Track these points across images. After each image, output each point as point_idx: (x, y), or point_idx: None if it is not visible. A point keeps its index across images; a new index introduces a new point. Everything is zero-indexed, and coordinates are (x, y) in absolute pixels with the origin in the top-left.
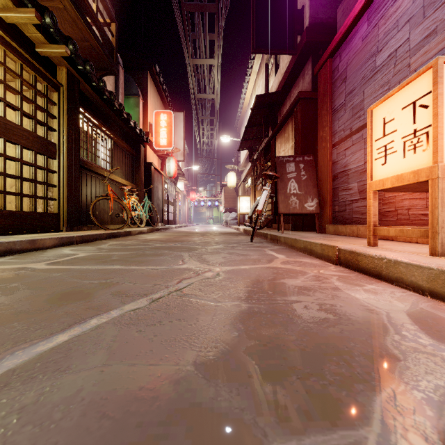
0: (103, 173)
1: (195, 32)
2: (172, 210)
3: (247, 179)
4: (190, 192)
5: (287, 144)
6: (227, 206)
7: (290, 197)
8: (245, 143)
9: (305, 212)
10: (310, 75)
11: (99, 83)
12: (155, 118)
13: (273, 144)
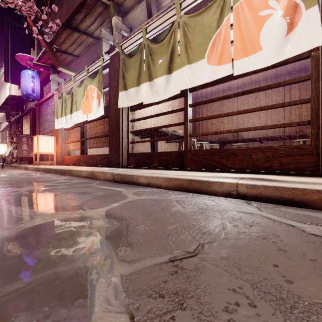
0: None
1: None
2: None
3: (6, 131)
4: None
5: (28, 125)
6: None
7: (23, 151)
8: (3, 109)
9: (30, 157)
10: (37, 100)
11: None
12: None
13: (22, 120)
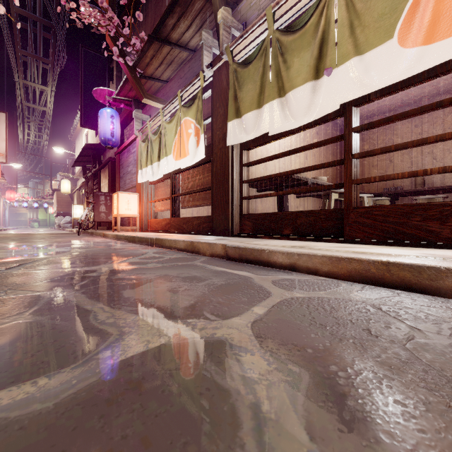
0: None
1: (27, 60)
2: None
3: (82, 189)
4: (8, 191)
5: (106, 180)
6: (60, 210)
7: (101, 213)
8: (79, 163)
9: (108, 221)
10: (117, 148)
11: None
12: None
13: (99, 175)
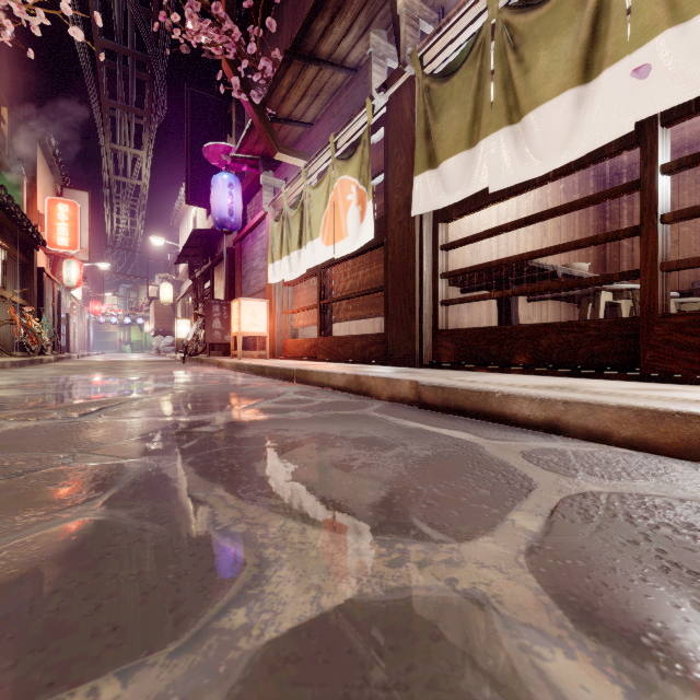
0: (2, 293)
1: (116, 115)
2: (65, 331)
3: (189, 297)
4: (92, 302)
5: (222, 282)
6: (159, 327)
7: (215, 331)
8: (185, 258)
9: (225, 342)
10: (237, 234)
11: (7, 200)
12: (49, 207)
13: (212, 274)
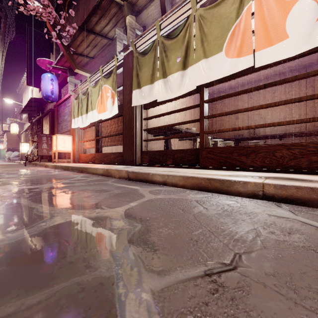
0: None
1: None
2: None
3: (28, 131)
4: None
5: (47, 125)
6: (9, 146)
7: (43, 149)
8: (26, 111)
9: (49, 155)
10: (56, 102)
11: None
12: None
13: (42, 121)
